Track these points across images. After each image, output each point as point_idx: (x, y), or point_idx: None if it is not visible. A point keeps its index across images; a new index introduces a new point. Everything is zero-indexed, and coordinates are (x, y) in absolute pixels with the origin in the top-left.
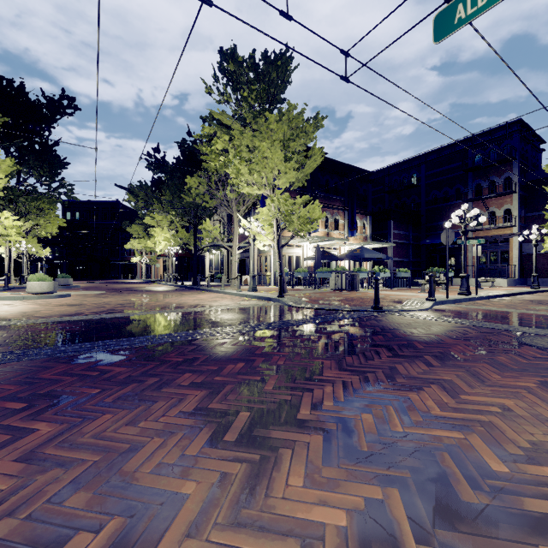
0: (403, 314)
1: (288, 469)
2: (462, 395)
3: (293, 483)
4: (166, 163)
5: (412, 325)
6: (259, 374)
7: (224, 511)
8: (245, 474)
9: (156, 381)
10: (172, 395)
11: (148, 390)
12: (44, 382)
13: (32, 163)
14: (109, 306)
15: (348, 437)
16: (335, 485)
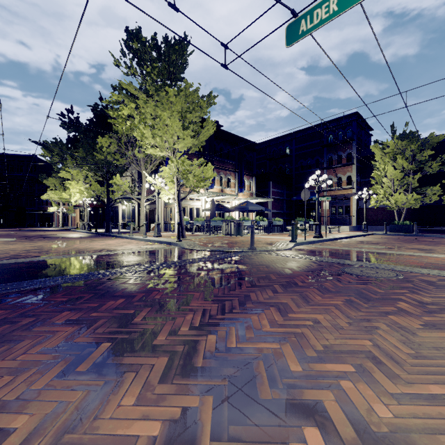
0: (271, 253)
1: (126, 391)
2: (290, 313)
3: (125, 403)
4: (80, 123)
5: (274, 262)
6: (134, 308)
7: (47, 439)
8: (83, 401)
9: (31, 321)
10: (42, 333)
11: (19, 331)
12: None
13: None
14: (13, 253)
15: (189, 357)
16: (162, 400)
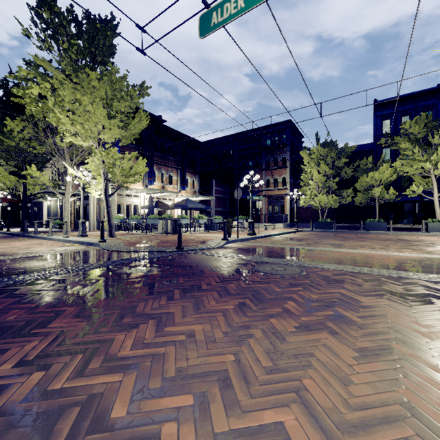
0: (197, 252)
1: None
2: (169, 326)
3: None
4: None
5: (194, 262)
6: None
7: None
8: None
9: None
10: None
11: None
12: None
13: None
14: None
15: None
16: None
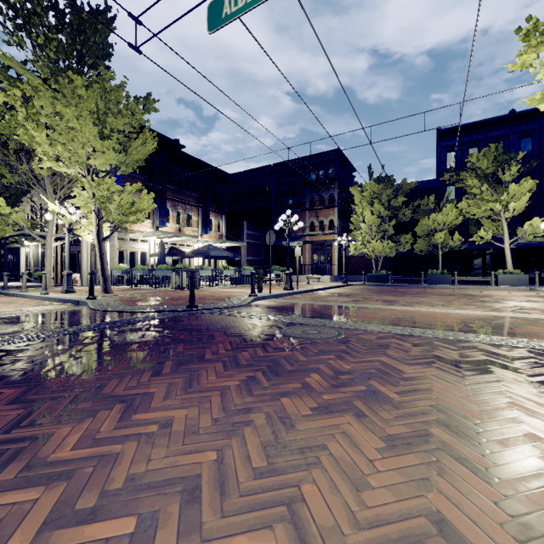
0: (214, 312)
1: None
2: (140, 413)
3: None
4: None
5: (206, 324)
6: None
7: None
8: None
9: None
10: None
11: None
12: None
13: None
14: None
15: None
16: None
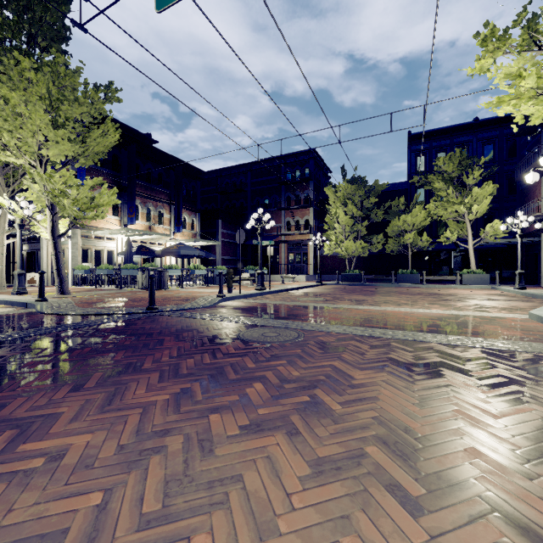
0: (174, 314)
1: None
2: (31, 442)
3: None
4: None
5: (160, 327)
6: None
7: None
8: None
9: None
10: None
11: None
12: None
13: None
14: None
15: None
16: None
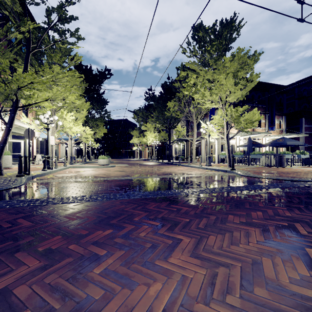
0: None
1: None
2: None
3: None
4: (154, 96)
5: None
6: (282, 221)
7: None
8: None
9: (215, 218)
10: (237, 228)
11: (217, 223)
12: (153, 211)
13: (94, 103)
14: (138, 172)
15: None
16: None
